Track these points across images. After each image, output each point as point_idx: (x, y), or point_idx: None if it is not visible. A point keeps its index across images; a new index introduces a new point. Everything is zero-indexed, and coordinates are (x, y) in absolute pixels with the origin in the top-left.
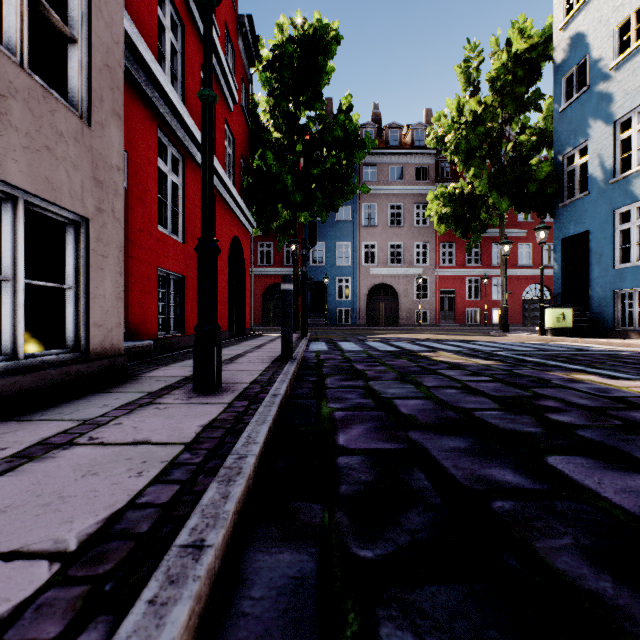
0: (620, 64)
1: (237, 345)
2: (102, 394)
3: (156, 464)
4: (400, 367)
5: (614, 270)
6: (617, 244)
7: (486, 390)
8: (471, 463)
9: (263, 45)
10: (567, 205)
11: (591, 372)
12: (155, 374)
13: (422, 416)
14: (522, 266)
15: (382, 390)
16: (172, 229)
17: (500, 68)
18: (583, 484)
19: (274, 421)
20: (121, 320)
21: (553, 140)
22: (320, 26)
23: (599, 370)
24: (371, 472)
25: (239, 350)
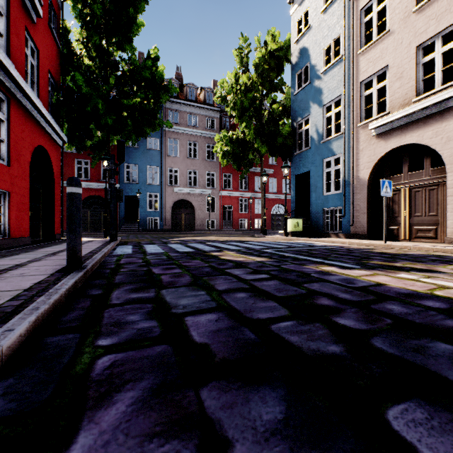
0: (326, 71)
1: (30, 252)
2: None
3: None
4: (194, 268)
5: (323, 196)
6: (324, 180)
7: (270, 290)
8: None
9: None
10: (298, 154)
11: (329, 264)
12: None
13: (217, 345)
14: (271, 192)
15: (174, 302)
16: None
17: (261, 58)
18: None
19: None
20: None
21: (291, 112)
22: None
23: (332, 262)
24: None
25: (25, 258)
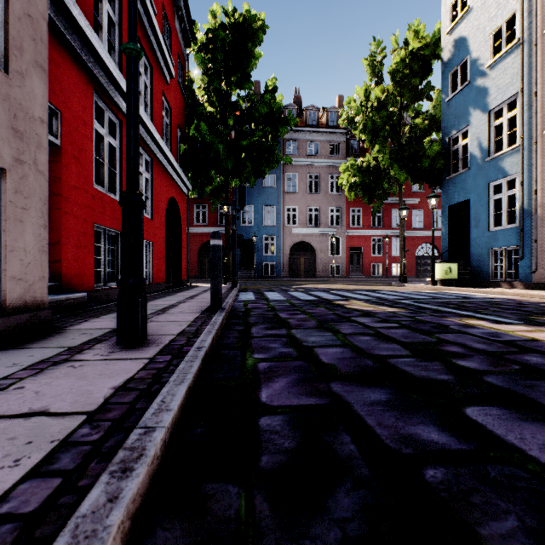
0: (494, 64)
1: (172, 296)
2: (17, 350)
3: (43, 445)
4: (319, 315)
5: (489, 232)
6: (491, 211)
7: (396, 336)
8: (394, 419)
9: (198, 29)
10: (452, 178)
11: (479, 317)
12: (83, 326)
13: (342, 365)
14: (415, 228)
15: (303, 338)
16: (110, 188)
17: (399, 63)
18: (507, 441)
19: (195, 377)
20: (45, 273)
21: (441, 124)
22: (249, 16)
23: (485, 316)
24: (294, 436)
25: (173, 300)
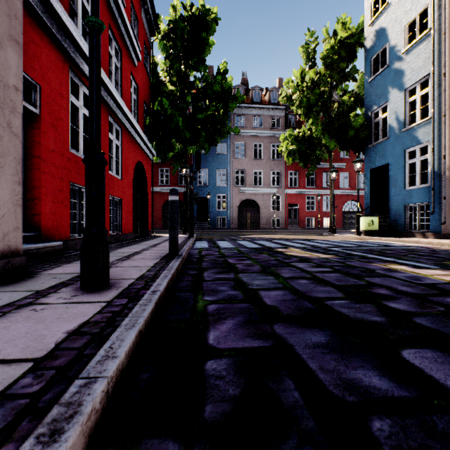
0: (409, 50)
1: (138, 244)
2: None
3: None
4: (262, 261)
5: (405, 191)
6: (407, 173)
7: (330, 280)
8: (335, 363)
9: (161, 21)
10: (374, 146)
11: (401, 263)
12: (54, 271)
13: (283, 307)
14: (342, 188)
15: (249, 282)
16: (84, 153)
17: (330, 49)
18: (447, 386)
19: (148, 320)
20: (19, 224)
21: (365, 101)
22: (204, 10)
23: (405, 261)
24: (239, 381)
25: (138, 248)
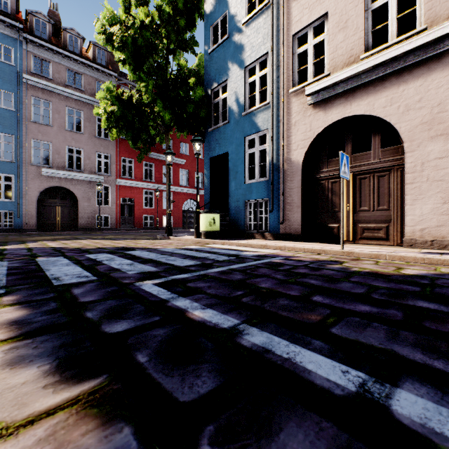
0: (249, 22)
1: None
2: None
3: None
4: None
5: (245, 184)
6: (247, 164)
7: None
8: None
9: None
10: (214, 130)
11: None
12: None
13: None
14: (183, 186)
15: None
16: None
17: None
18: None
19: None
20: None
21: (204, 76)
22: None
23: (411, 396)
24: None
25: None
